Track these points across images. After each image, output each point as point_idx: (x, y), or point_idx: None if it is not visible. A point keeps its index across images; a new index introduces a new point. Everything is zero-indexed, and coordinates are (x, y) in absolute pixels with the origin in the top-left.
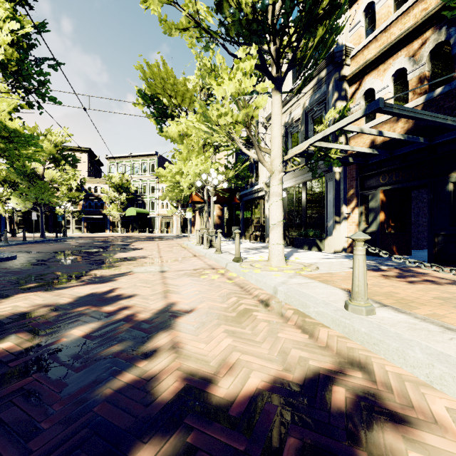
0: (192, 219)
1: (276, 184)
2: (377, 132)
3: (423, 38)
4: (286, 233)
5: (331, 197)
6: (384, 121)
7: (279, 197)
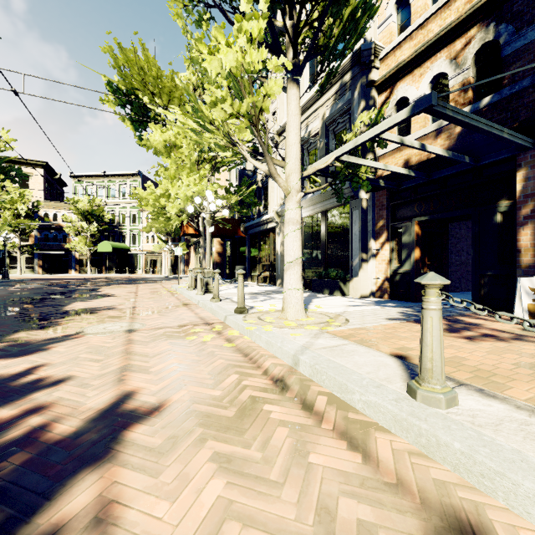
0: (186, 257)
1: (293, 207)
2: (420, 145)
3: (467, 37)
4: (302, 273)
5: (357, 230)
6: (420, 137)
7: (297, 225)
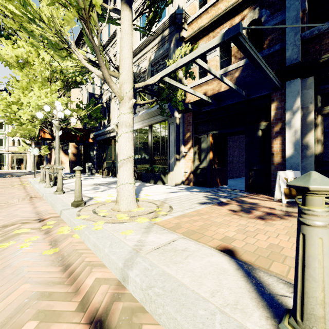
0: (48, 156)
1: (126, 112)
2: (220, 76)
3: (242, 15)
4: (135, 169)
5: (173, 138)
6: (213, 78)
7: (130, 127)
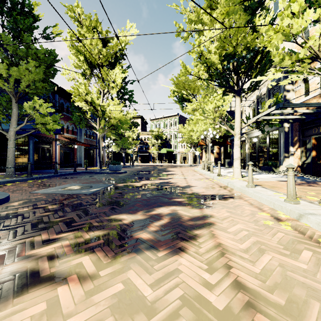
0: (200, 155)
1: (237, 140)
2: (293, 111)
3: None
4: (257, 163)
5: (282, 142)
6: (313, 97)
7: (238, 146)
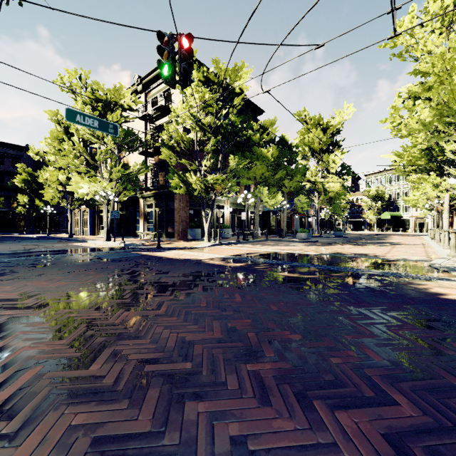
0: (450, 220)
1: (445, 213)
2: None
3: None
4: None
5: None
6: None
7: (446, 217)
